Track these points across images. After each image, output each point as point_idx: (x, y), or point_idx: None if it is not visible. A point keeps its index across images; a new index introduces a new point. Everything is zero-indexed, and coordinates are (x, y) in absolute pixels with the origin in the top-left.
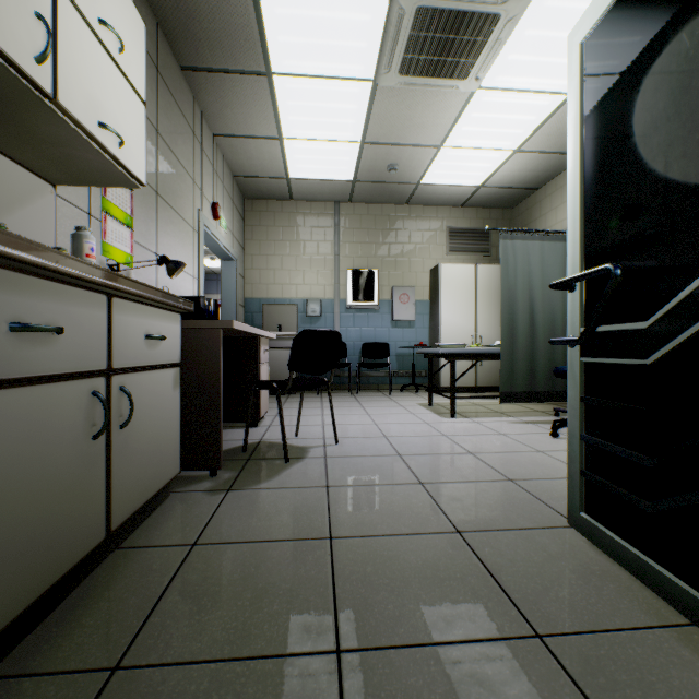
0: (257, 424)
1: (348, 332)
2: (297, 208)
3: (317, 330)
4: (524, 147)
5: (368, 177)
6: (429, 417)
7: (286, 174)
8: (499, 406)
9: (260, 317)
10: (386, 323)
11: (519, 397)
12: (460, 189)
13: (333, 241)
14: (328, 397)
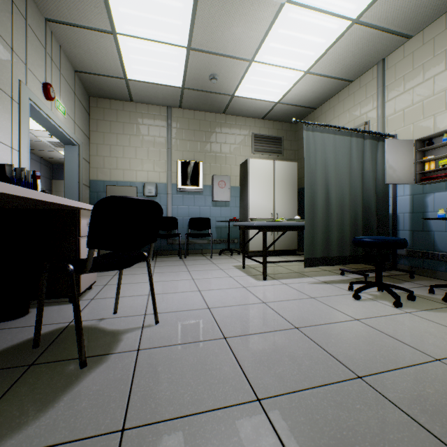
0: None
1: (179, 209)
2: (136, 108)
3: (126, 197)
4: (313, 70)
5: (194, 85)
6: (246, 280)
7: (124, 74)
8: (296, 267)
9: (104, 196)
10: (208, 203)
11: (318, 261)
12: (263, 103)
13: (167, 138)
14: (161, 261)
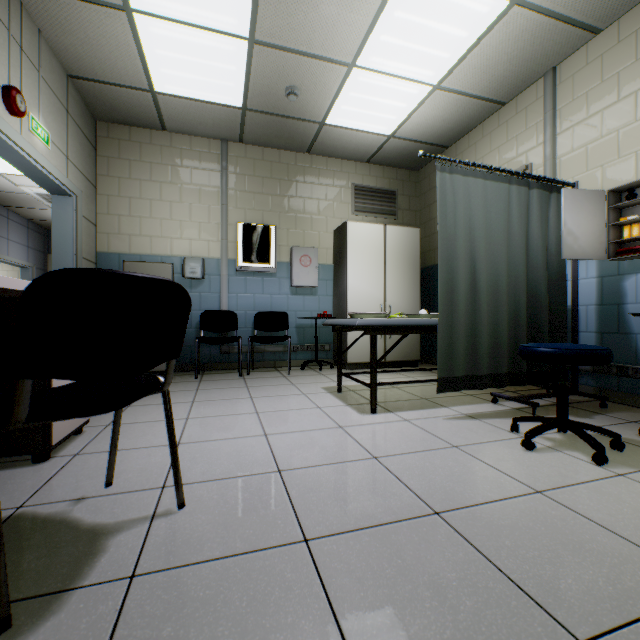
0: (47, 455)
1: (239, 299)
2: (172, 141)
3: (104, 272)
4: (446, 83)
5: (262, 104)
6: (343, 414)
7: (149, 83)
8: (420, 389)
9: None
10: (284, 289)
11: (459, 383)
12: (368, 137)
13: (220, 188)
14: (209, 381)
